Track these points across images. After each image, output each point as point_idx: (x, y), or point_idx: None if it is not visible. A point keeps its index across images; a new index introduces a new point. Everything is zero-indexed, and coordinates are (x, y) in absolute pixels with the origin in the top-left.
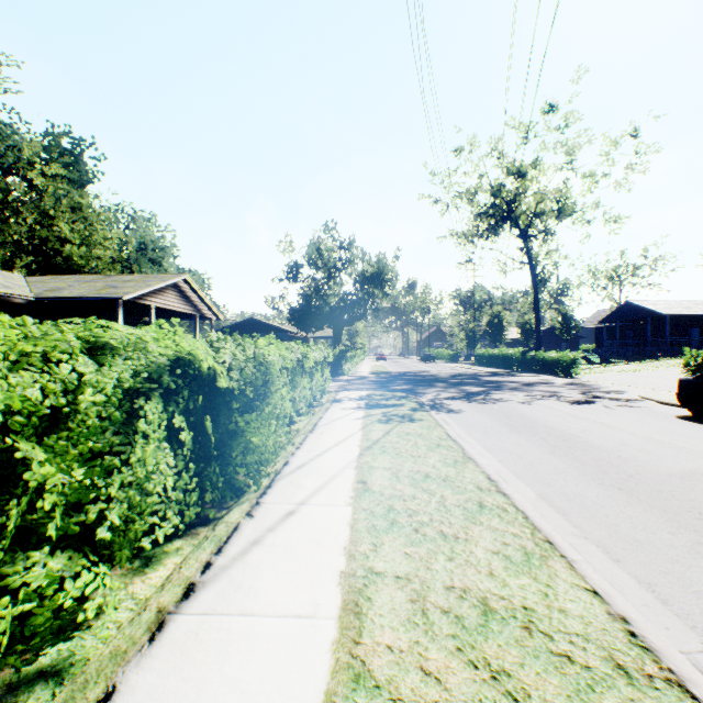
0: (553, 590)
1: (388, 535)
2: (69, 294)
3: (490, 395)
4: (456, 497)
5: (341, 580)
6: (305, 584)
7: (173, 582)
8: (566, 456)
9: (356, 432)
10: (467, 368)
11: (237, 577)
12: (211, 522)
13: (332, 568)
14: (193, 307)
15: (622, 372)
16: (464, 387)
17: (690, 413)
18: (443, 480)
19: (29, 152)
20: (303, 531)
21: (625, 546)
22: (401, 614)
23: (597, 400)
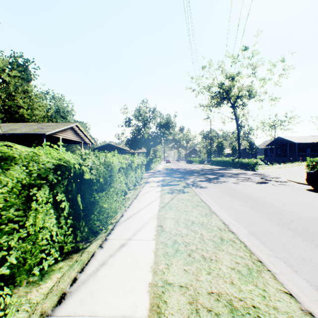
0: (267, 293)
1: (174, 258)
2: (20, 132)
3: (219, 179)
4: (208, 234)
5: (149, 289)
6: (129, 292)
7: (52, 293)
8: (259, 210)
9: (157, 198)
10: (207, 166)
11: (90, 288)
12: (80, 250)
13: (144, 281)
14: (80, 138)
15: (277, 168)
16: (206, 175)
17: (312, 188)
18: (201, 224)
19: (2, 65)
20: (129, 256)
21: (298, 262)
22: (184, 313)
23: (268, 181)
